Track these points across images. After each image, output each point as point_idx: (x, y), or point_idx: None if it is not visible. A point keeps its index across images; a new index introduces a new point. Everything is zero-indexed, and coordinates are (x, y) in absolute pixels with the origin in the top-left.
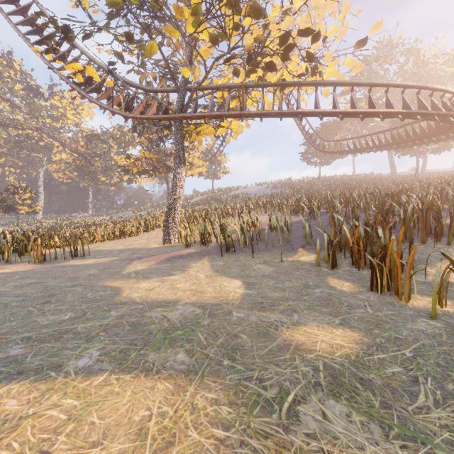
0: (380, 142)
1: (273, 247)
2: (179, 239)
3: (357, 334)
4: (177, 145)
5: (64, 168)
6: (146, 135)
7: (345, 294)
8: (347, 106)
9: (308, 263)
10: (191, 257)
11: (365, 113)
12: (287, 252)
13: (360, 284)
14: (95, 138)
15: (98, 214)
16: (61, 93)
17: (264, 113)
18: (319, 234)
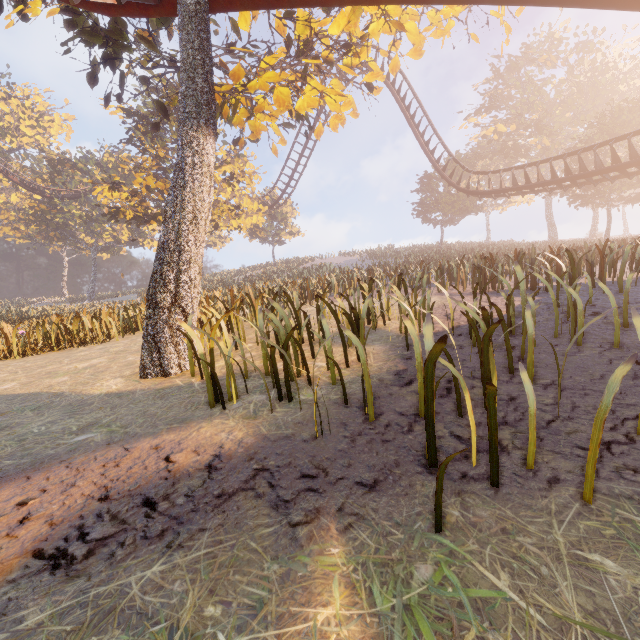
0: (583, 168)
1: None
2: (191, 362)
3: None
4: (189, 65)
5: (16, 219)
6: (152, 151)
7: None
8: (488, 130)
9: None
10: (225, 528)
11: None
12: None
13: None
14: (67, 166)
15: (78, 299)
16: (10, 91)
17: None
18: None
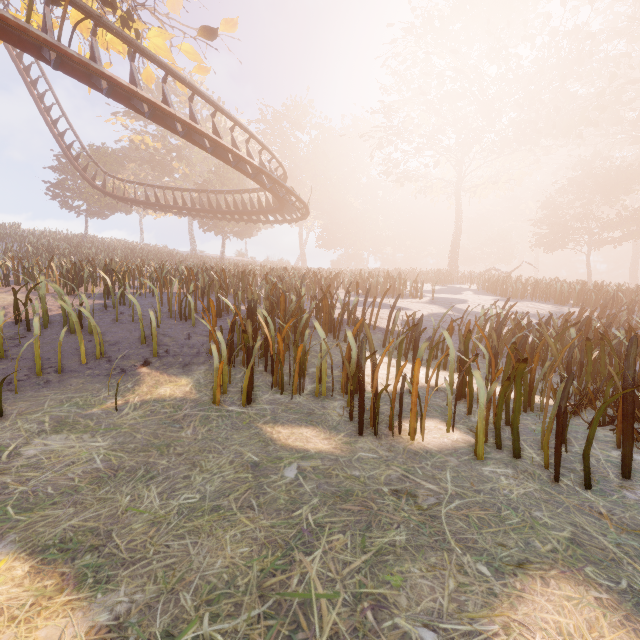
0: (194, 204)
1: (61, 373)
2: None
3: (566, 587)
4: None
5: None
6: None
7: (343, 461)
8: (136, 137)
9: (187, 400)
10: None
11: (218, 143)
12: (114, 382)
13: (324, 424)
14: None
15: None
16: None
17: (3, 15)
18: (165, 333)
